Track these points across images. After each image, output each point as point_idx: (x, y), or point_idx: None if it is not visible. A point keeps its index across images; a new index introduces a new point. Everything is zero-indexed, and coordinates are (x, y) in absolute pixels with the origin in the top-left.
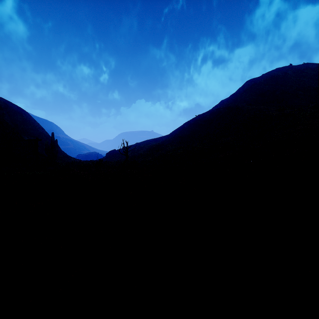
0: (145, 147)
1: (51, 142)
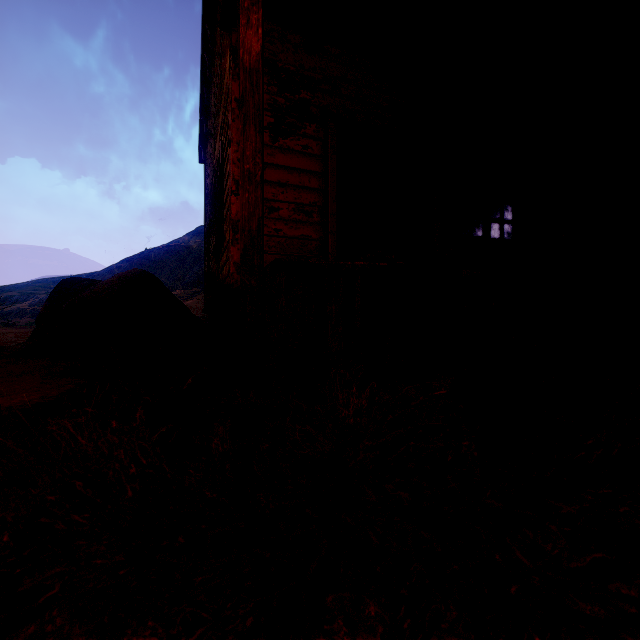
0: (38, 296)
1: None
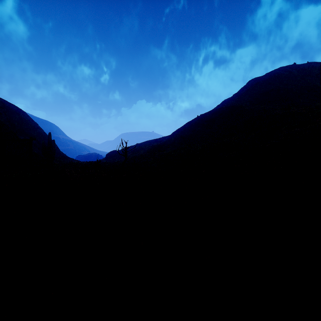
0: (146, 148)
1: (48, 143)
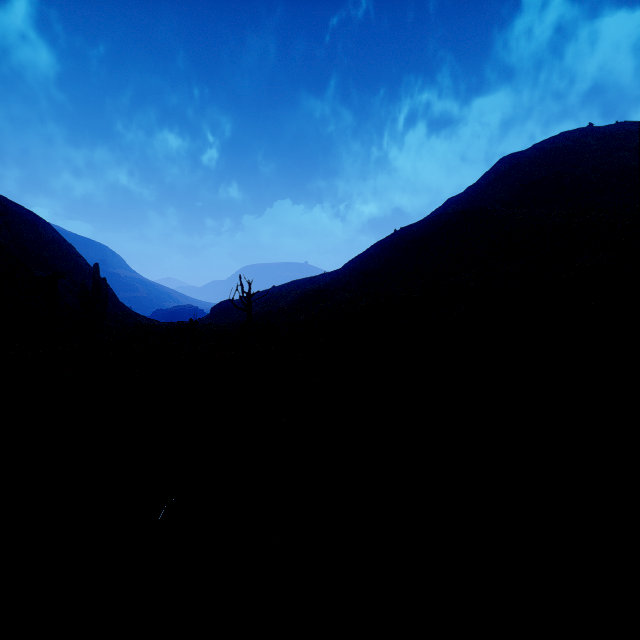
0: (292, 295)
1: (93, 284)
